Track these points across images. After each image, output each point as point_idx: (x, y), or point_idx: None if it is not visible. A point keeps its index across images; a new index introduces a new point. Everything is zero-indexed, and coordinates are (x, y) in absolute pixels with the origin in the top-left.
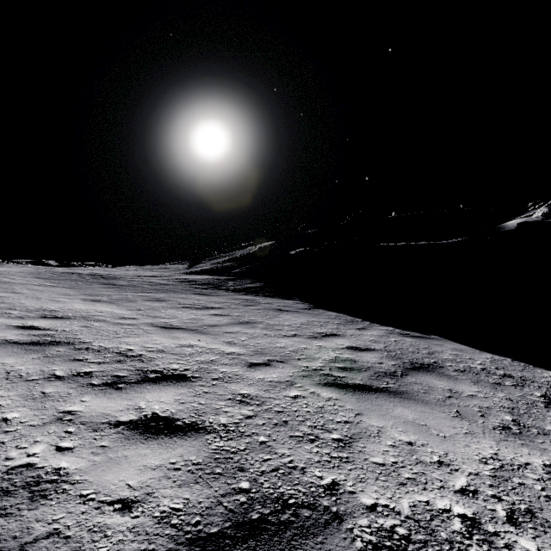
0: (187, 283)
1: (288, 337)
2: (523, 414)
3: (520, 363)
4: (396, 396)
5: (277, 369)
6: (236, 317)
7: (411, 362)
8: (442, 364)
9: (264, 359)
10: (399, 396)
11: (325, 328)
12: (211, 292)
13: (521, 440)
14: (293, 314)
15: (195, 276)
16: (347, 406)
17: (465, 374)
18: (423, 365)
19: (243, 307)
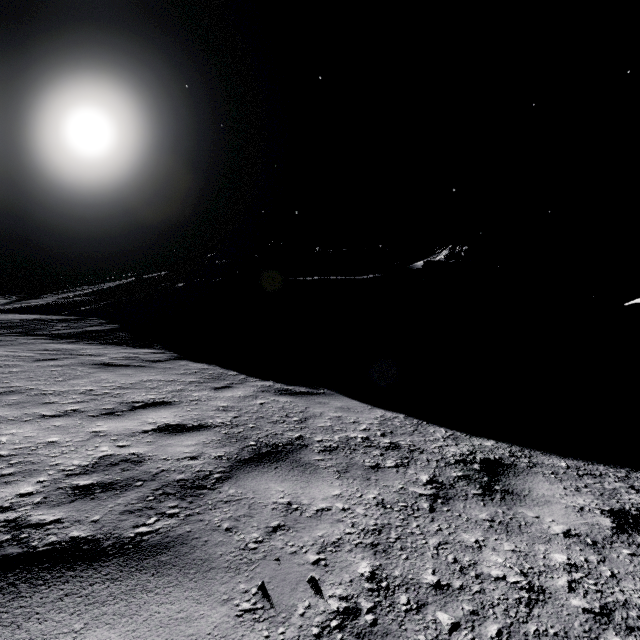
0: None
1: (47, 418)
2: (395, 543)
3: (413, 420)
4: (141, 566)
5: None
6: None
7: (260, 443)
8: (308, 440)
9: None
10: (152, 563)
11: (158, 391)
12: None
13: None
14: (122, 371)
15: (3, 316)
16: None
17: (334, 456)
18: (275, 448)
19: (27, 364)
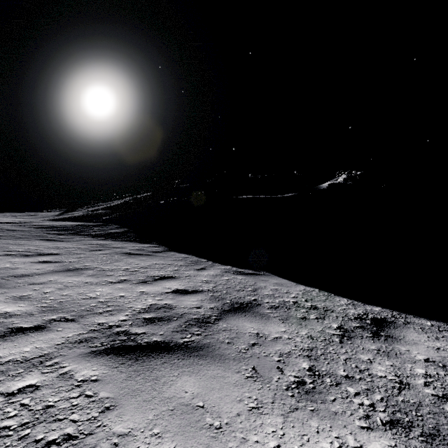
0: (44, 229)
1: (113, 283)
2: (320, 356)
3: (325, 293)
4: (192, 355)
5: (48, 335)
6: (68, 263)
7: (232, 302)
8: (260, 301)
9: (46, 319)
10: (196, 354)
11: (165, 270)
12: (65, 237)
13: (313, 403)
14: (140, 258)
15: (60, 223)
16: (101, 394)
17: (278, 311)
18: (242, 304)
19: (87, 252)
